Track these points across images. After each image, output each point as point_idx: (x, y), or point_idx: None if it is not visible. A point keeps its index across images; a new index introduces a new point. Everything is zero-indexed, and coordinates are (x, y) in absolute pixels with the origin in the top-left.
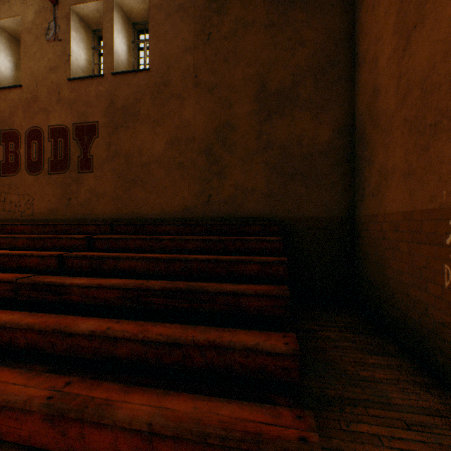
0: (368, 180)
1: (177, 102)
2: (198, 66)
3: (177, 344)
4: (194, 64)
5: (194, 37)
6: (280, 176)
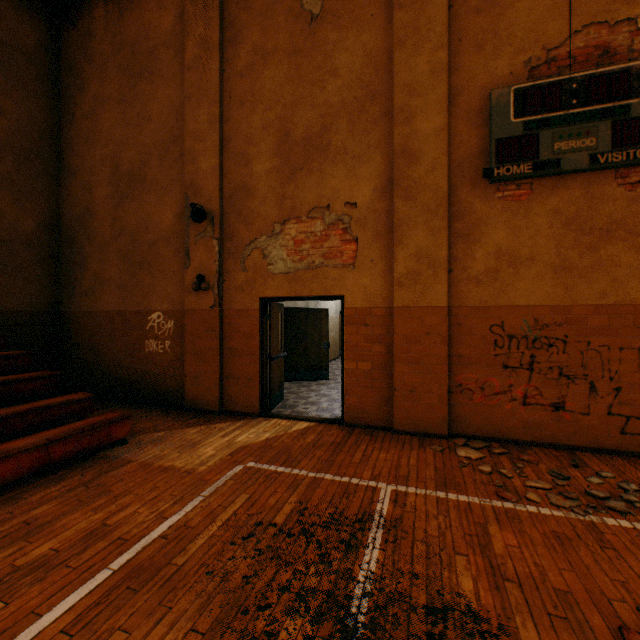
0: (83, 282)
1: None
2: None
3: None
4: None
5: None
6: None
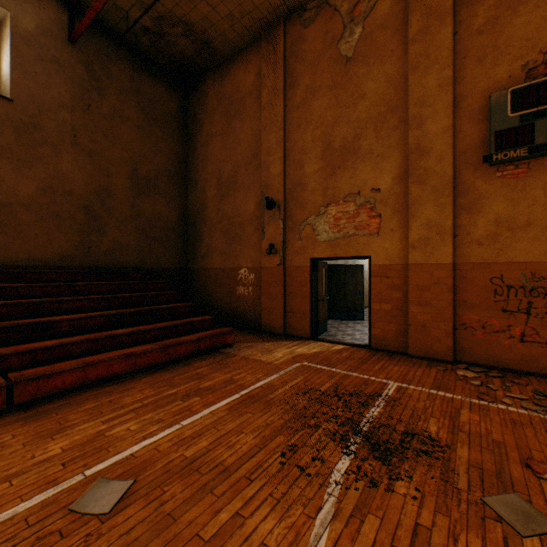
0: (200, 250)
1: (53, 152)
2: (78, 128)
3: (174, 326)
4: (73, 123)
5: (73, 99)
6: (147, 238)
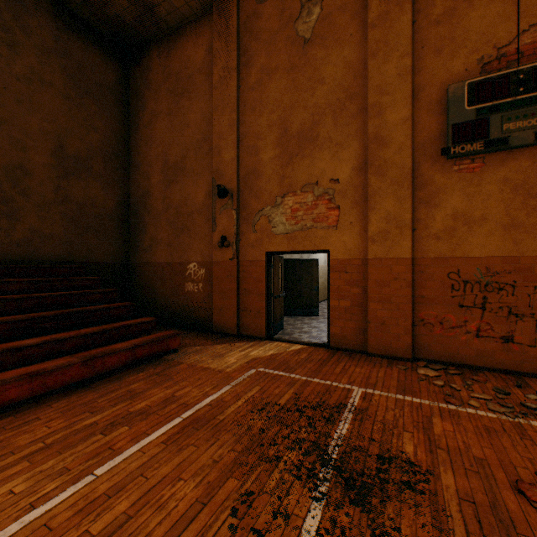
0: (143, 242)
1: None
2: None
3: (105, 332)
4: None
5: None
6: (78, 228)
